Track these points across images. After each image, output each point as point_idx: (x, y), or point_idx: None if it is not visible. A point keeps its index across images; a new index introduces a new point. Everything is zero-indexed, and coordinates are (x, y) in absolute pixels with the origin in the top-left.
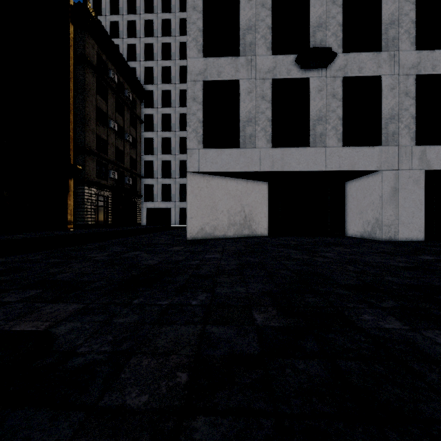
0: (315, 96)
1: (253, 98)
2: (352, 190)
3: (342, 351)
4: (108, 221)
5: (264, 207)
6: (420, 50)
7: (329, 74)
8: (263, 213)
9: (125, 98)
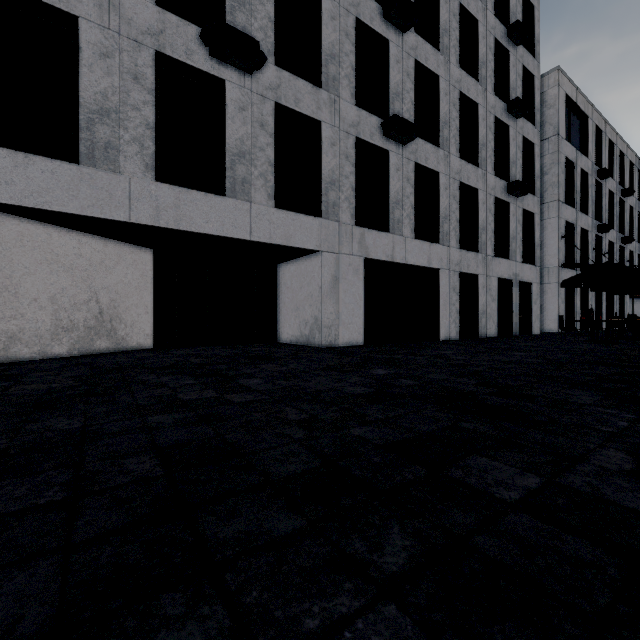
0: (234, 115)
1: (115, 70)
2: (286, 276)
3: None
4: None
5: (145, 294)
6: (360, 108)
7: (256, 89)
8: (143, 306)
9: None
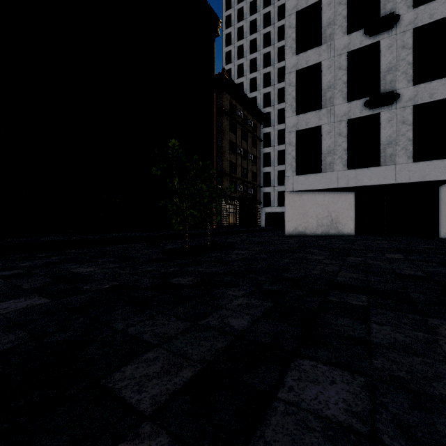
0: (385, 126)
1: (332, 136)
2: (442, 195)
3: (291, 250)
4: (236, 223)
5: (350, 212)
6: None
7: (399, 106)
8: (349, 217)
9: (248, 127)
